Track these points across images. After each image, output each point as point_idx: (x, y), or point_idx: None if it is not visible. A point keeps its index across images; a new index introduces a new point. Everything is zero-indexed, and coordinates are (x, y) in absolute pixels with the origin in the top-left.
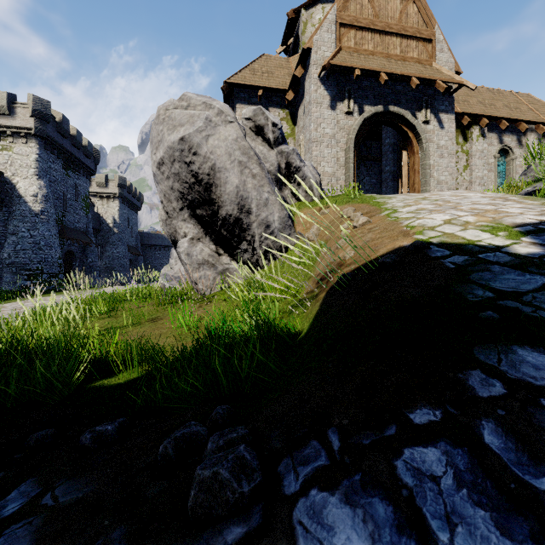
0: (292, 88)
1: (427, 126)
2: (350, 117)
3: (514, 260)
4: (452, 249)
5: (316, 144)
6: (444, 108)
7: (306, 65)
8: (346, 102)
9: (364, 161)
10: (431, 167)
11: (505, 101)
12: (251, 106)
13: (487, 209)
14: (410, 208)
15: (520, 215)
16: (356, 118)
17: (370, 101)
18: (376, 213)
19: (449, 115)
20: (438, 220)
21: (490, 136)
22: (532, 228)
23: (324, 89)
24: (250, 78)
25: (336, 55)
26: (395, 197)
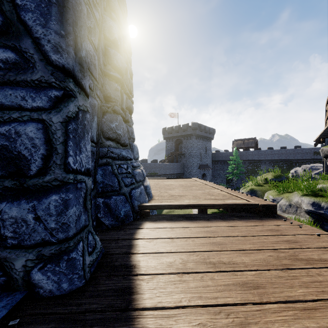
0: None
1: None
2: None
3: None
4: None
5: None
6: None
7: None
8: None
9: None
10: None
11: None
12: None
13: None
14: None
15: None
16: None
17: None
18: None
19: None
20: None
21: None
22: None
23: None
24: None
25: None
26: None
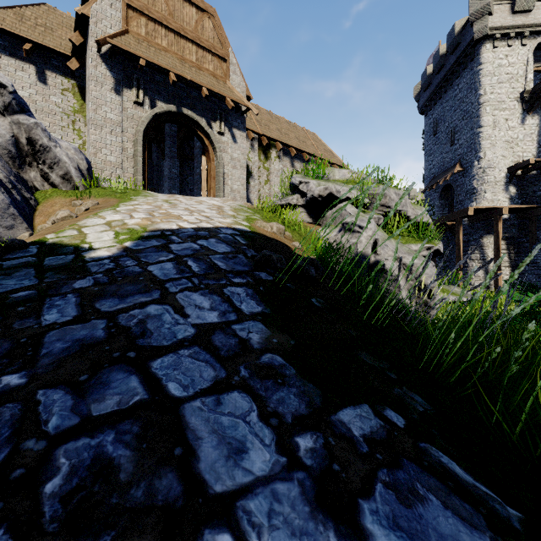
0: (77, 56)
1: (222, 137)
2: (140, 108)
3: (64, 263)
4: (43, 251)
5: (95, 127)
6: (237, 125)
7: (87, 34)
8: (134, 91)
9: (187, 160)
10: (226, 175)
11: (297, 134)
12: (16, 60)
13: (175, 214)
14: (129, 207)
15: (178, 222)
16: (147, 111)
17: (164, 98)
18: (100, 209)
19: (241, 132)
20: (106, 220)
21: (285, 160)
22: (157, 234)
23: (106, 68)
24: (13, 24)
25: (120, 36)
26: (152, 197)
